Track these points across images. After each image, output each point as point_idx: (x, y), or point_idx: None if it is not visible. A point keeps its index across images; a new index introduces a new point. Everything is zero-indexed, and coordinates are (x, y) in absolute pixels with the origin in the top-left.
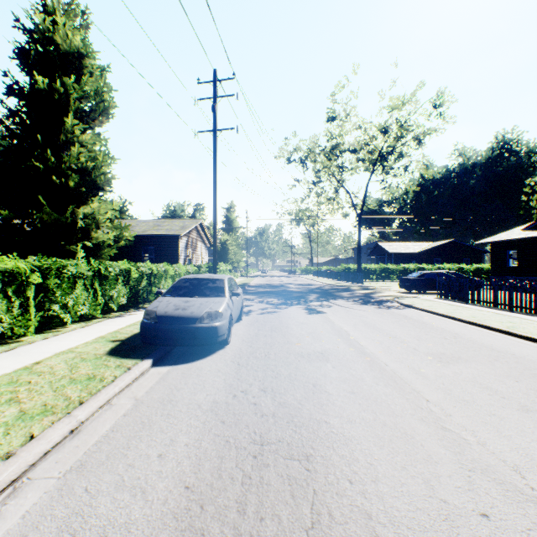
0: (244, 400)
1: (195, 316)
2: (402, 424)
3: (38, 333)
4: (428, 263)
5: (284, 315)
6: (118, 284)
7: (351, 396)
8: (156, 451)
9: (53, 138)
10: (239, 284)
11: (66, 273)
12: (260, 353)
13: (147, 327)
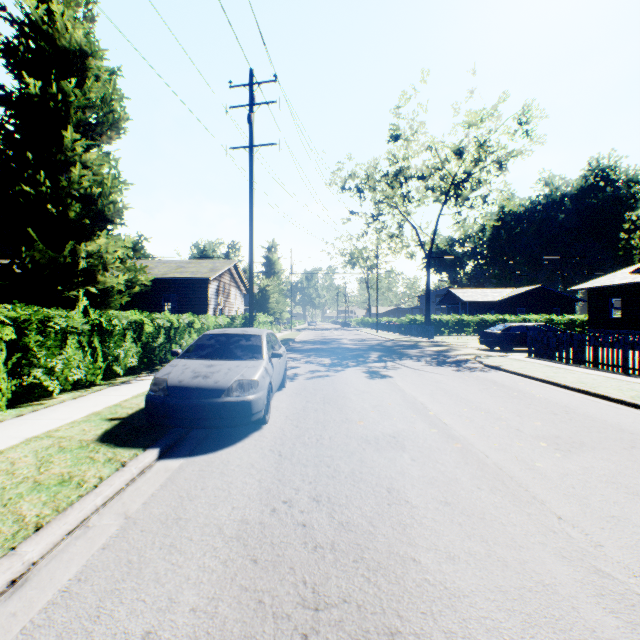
0: (288, 518)
1: (220, 387)
2: (532, 563)
3: (13, 407)
4: (510, 313)
5: (340, 381)
6: (126, 340)
7: (446, 510)
8: (141, 625)
9: (49, 158)
10: (282, 339)
11: (53, 327)
12: (310, 437)
13: (154, 402)
